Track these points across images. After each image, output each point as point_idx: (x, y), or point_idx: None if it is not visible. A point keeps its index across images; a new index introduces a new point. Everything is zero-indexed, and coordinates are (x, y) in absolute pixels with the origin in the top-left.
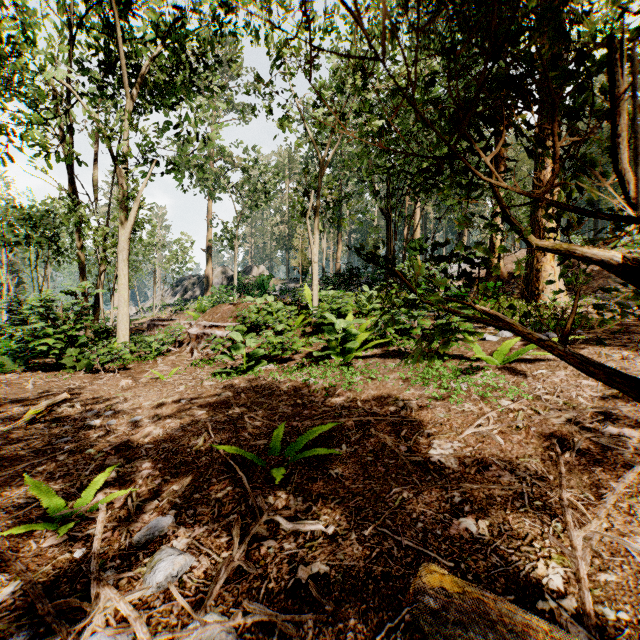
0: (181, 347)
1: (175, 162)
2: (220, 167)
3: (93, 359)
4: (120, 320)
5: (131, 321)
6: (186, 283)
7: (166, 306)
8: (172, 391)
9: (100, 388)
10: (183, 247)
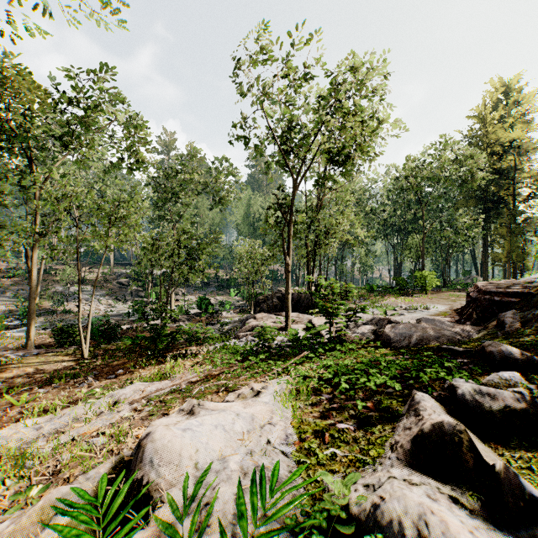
0: None
1: None
2: None
3: None
4: None
5: None
6: None
7: None
8: None
9: None
10: None
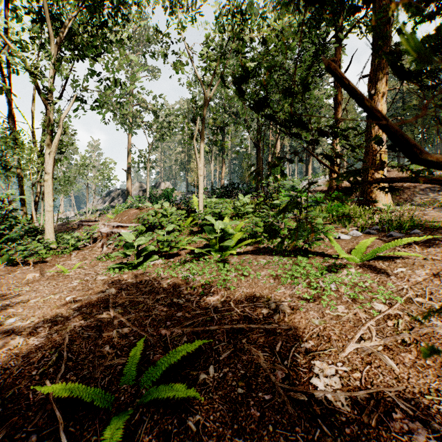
0: (95, 243)
1: (97, 101)
2: (136, 110)
3: (13, 254)
4: (47, 221)
5: (69, 222)
6: (112, 194)
7: (97, 211)
8: (66, 286)
9: (7, 282)
10: (109, 167)
